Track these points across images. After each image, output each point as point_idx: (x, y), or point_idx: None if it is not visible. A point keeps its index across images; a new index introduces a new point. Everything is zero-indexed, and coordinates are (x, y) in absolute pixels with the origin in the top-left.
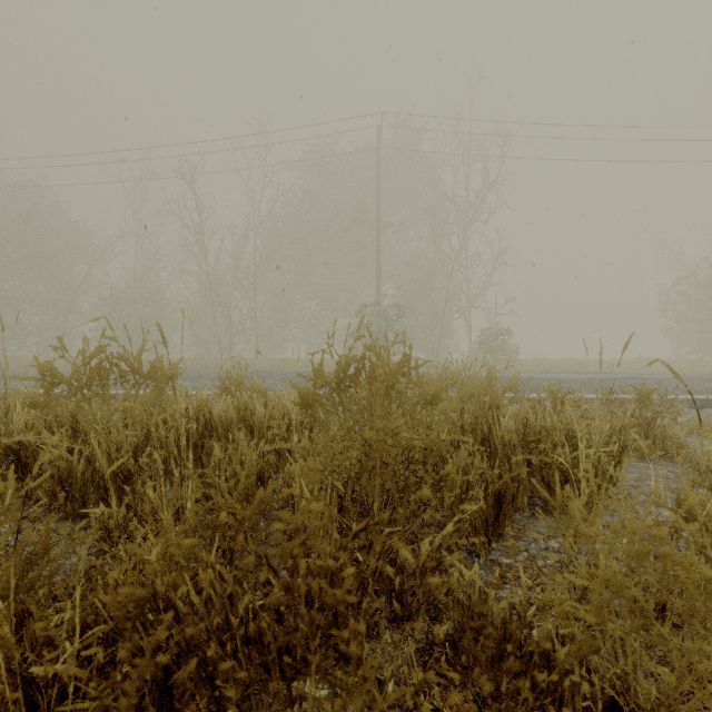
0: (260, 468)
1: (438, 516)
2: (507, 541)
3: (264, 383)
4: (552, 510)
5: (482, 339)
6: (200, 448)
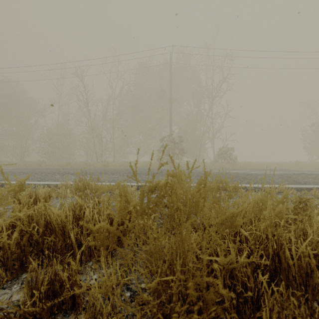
0: (72, 284)
1: None
2: None
3: (112, 177)
4: None
5: (220, 152)
6: (41, 244)
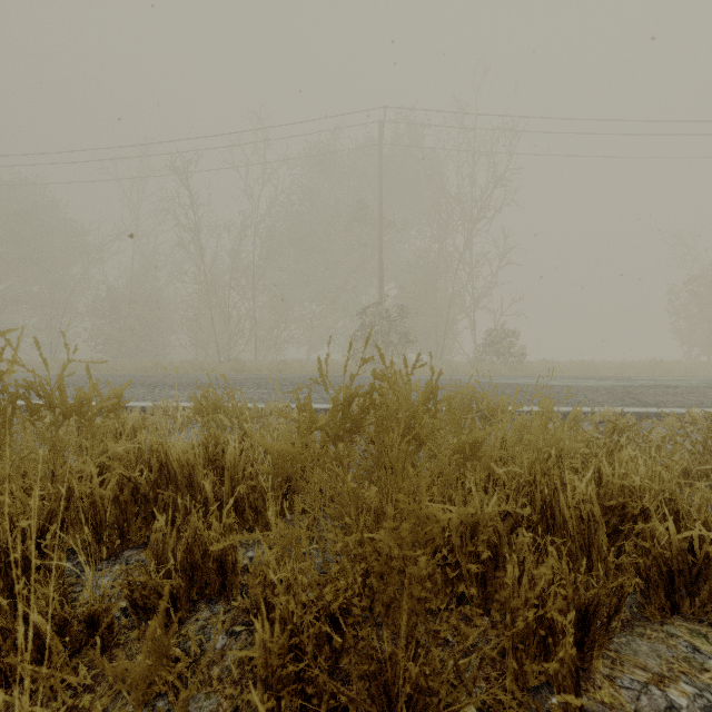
0: (222, 550)
1: (513, 704)
2: (601, 689)
3: (257, 392)
4: (651, 617)
5: (487, 341)
6: (152, 502)
